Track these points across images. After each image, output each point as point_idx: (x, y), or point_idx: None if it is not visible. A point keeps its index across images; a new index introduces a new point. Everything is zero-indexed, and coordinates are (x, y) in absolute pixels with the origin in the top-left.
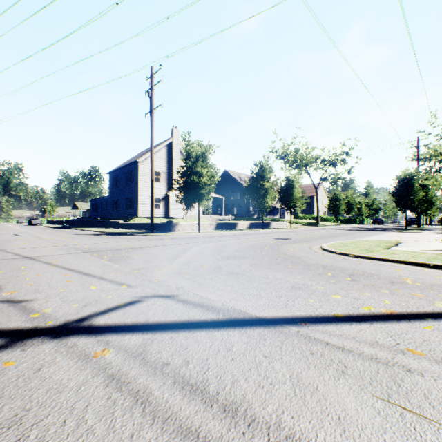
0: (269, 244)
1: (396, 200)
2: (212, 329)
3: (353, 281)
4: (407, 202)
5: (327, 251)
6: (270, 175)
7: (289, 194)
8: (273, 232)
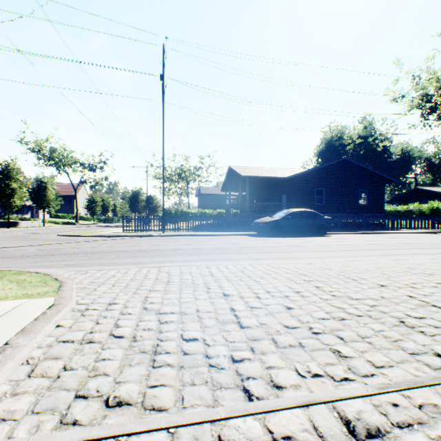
0: (20, 235)
1: (130, 206)
2: (2, 248)
3: (60, 241)
4: (136, 208)
5: (60, 236)
6: (19, 176)
7: (43, 195)
8: (23, 230)
